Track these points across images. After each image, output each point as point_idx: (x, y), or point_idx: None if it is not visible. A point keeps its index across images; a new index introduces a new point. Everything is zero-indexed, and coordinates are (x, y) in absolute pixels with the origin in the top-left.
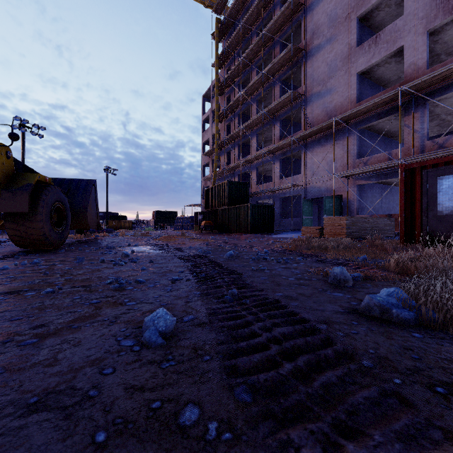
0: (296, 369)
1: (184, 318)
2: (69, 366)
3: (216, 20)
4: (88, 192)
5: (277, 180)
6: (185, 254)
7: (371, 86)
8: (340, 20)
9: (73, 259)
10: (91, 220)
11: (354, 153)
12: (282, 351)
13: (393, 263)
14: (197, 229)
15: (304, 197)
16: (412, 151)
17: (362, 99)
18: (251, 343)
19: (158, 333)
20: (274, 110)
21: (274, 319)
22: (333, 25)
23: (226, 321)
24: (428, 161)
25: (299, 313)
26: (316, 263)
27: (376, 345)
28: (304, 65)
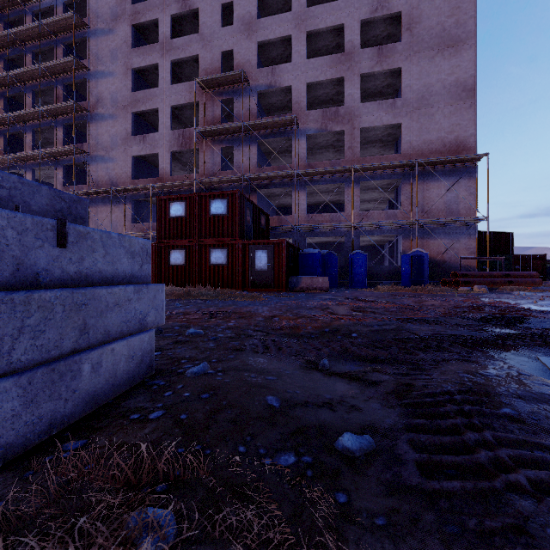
0: None
1: None
2: None
3: None
4: None
5: None
6: None
7: (147, 167)
8: (120, 105)
9: None
10: None
11: (130, 218)
12: None
13: None
14: None
15: None
16: None
17: (139, 176)
18: None
19: None
20: (56, 154)
21: None
22: (114, 106)
23: None
24: None
25: None
26: None
27: None
28: (89, 125)
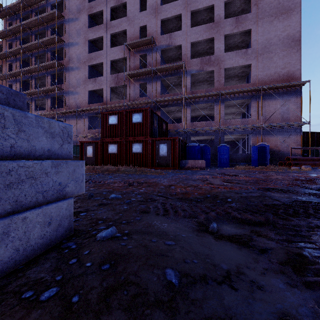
0: None
1: None
2: None
3: None
4: None
5: None
6: None
7: (97, 97)
8: (82, 61)
9: None
10: None
11: (87, 126)
12: None
13: None
14: None
15: None
16: None
17: (92, 102)
18: None
19: None
20: (47, 91)
21: None
22: (79, 62)
23: None
24: (85, 141)
25: None
26: None
27: None
28: (64, 73)
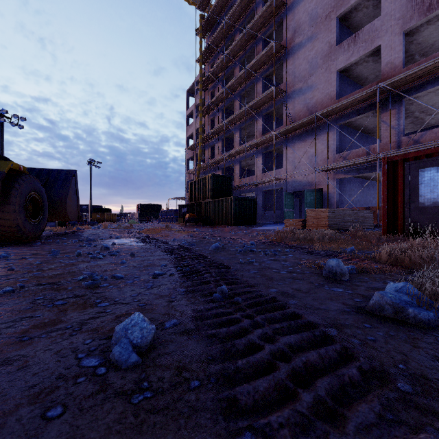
0: (317, 402)
1: (166, 324)
2: (0, 405)
3: (200, 17)
4: (67, 183)
5: (260, 174)
6: (168, 246)
7: (349, 84)
8: (320, 19)
9: (48, 252)
10: (71, 212)
11: (334, 148)
12: (293, 371)
13: (384, 255)
14: (181, 222)
15: (286, 190)
16: (389, 146)
17: (341, 96)
18: (252, 360)
19: (131, 347)
20: (257, 106)
21: (275, 324)
22: (313, 24)
23: (217, 327)
24: (410, 154)
25: (302, 314)
26: (304, 255)
27: (404, 357)
28: (285, 62)
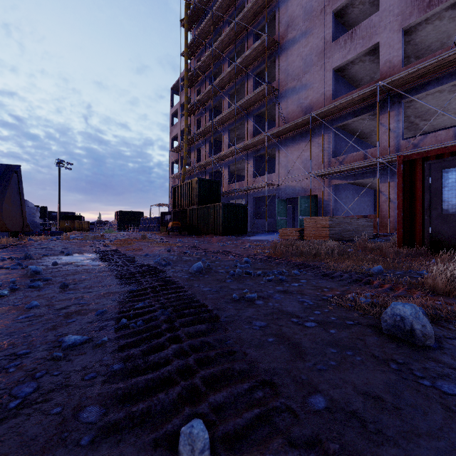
0: None
1: None
2: None
3: (186, 6)
4: (6, 182)
5: (251, 179)
6: (130, 268)
7: (345, 85)
8: (315, 13)
9: None
10: (11, 219)
11: (330, 151)
12: None
13: (443, 282)
14: (163, 231)
15: (279, 196)
16: (388, 150)
17: (336, 97)
18: None
19: None
20: (248, 105)
21: None
22: (308, 18)
23: None
24: (431, 151)
25: None
26: (322, 280)
27: None
28: (278, 58)
